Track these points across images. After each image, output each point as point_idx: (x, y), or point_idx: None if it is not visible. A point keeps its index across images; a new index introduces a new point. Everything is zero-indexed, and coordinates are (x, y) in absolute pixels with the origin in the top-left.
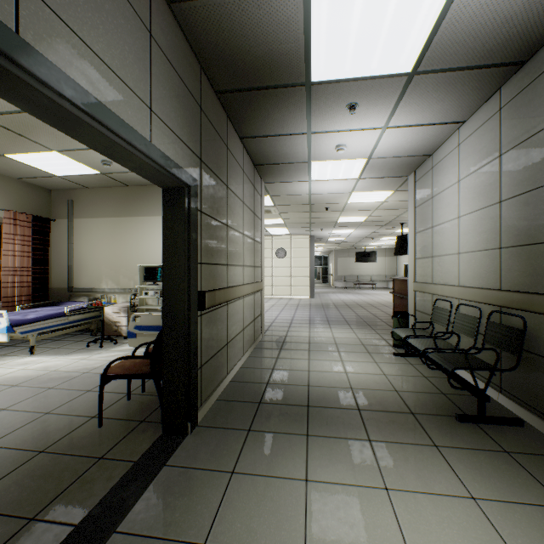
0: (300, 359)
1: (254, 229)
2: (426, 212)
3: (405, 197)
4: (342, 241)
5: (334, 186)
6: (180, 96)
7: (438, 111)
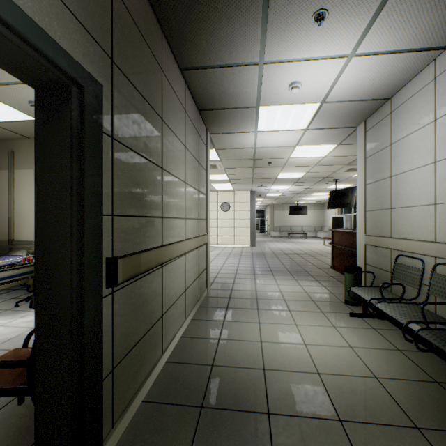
0: (249, 322)
1: (199, 179)
2: (381, 162)
3: (346, 152)
4: (279, 197)
5: (280, 138)
6: None
7: (423, 28)
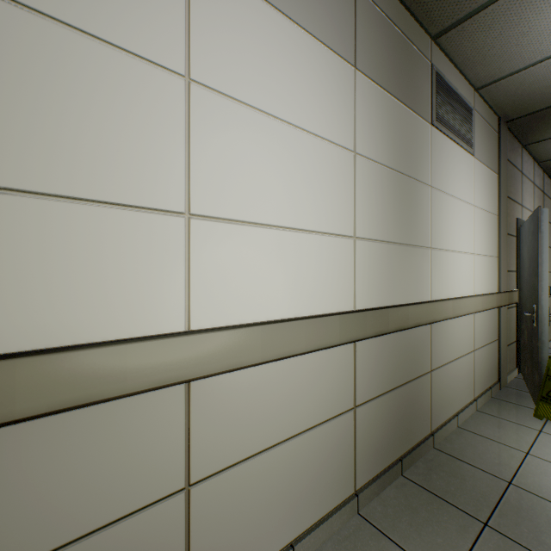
0: None
1: None
2: None
3: None
4: None
5: None
6: (538, 196)
7: None
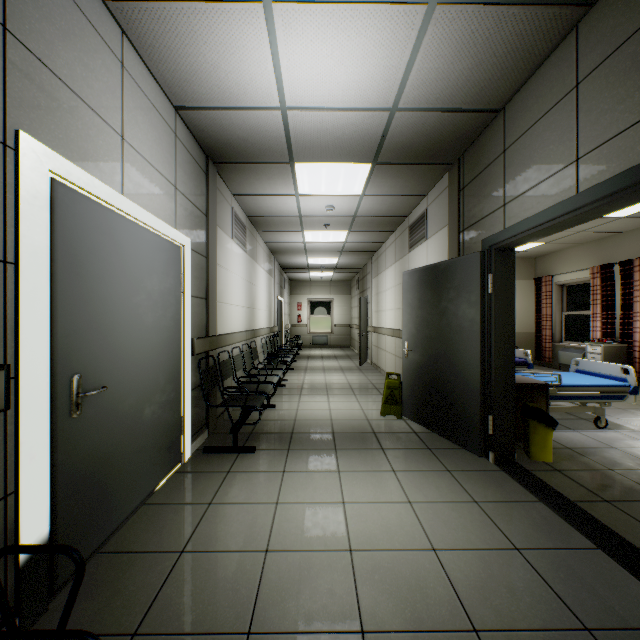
0: None
1: None
2: None
3: None
4: None
5: None
6: (639, 56)
7: None
